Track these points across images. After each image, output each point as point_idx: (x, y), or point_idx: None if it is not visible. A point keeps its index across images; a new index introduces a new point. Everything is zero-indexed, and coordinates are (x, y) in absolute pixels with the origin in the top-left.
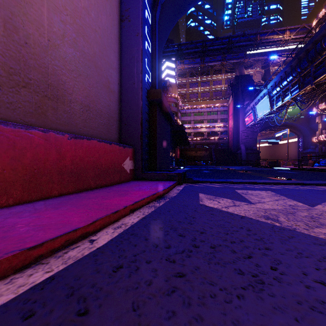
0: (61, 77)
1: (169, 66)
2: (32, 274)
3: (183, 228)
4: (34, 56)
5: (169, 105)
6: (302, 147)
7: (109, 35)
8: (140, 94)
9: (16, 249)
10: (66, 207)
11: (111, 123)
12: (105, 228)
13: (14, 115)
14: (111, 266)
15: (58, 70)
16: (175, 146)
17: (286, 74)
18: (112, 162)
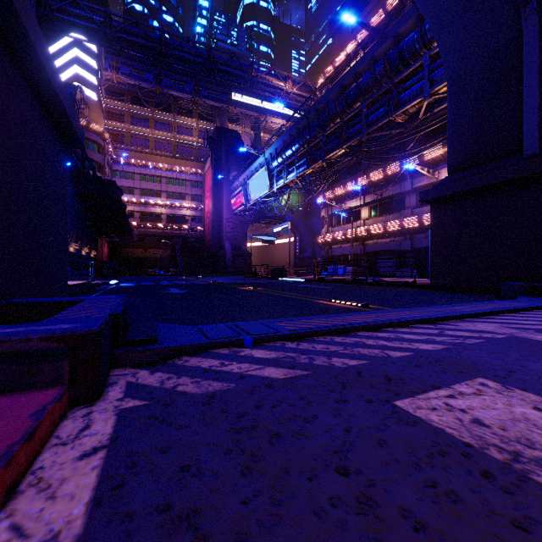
0: None
1: (82, 61)
2: None
3: None
4: None
5: None
6: (299, 250)
7: None
8: None
9: None
10: None
11: None
12: None
13: None
14: None
15: None
16: (98, 236)
17: (291, 139)
18: None
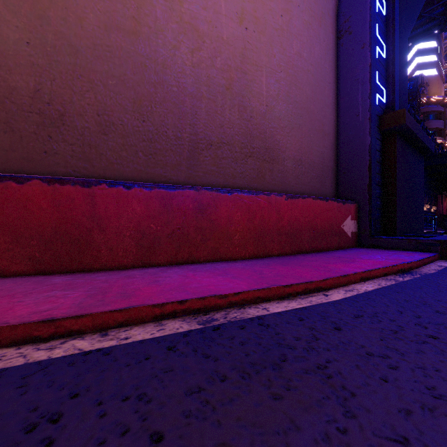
0: (276, 137)
1: (422, 50)
2: (290, 303)
3: (443, 307)
4: (256, 126)
5: (422, 121)
6: None
7: (323, 67)
8: (368, 127)
9: (276, 284)
10: (291, 265)
11: (325, 173)
12: (335, 289)
13: (243, 183)
14: (351, 313)
15: (274, 131)
16: (437, 193)
17: None
18: (329, 223)
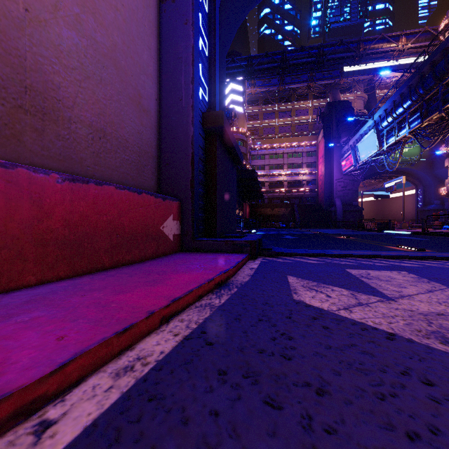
0: (52, 77)
1: (234, 90)
2: None
3: (273, 375)
4: None
5: None
6: (422, 203)
7: (141, 21)
8: (191, 116)
9: None
10: (30, 315)
11: (144, 160)
12: (94, 375)
13: None
14: None
15: (46, 64)
16: (243, 202)
17: (401, 98)
18: (143, 224)
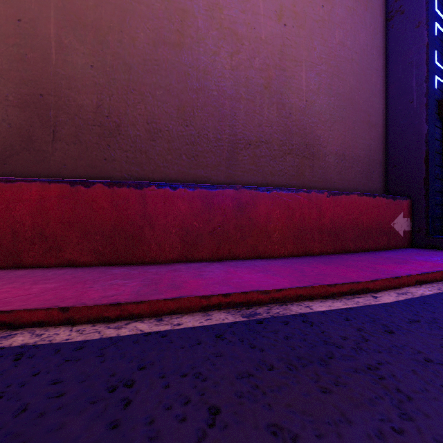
0: (317, 132)
1: None
2: (334, 303)
3: None
4: (295, 122)
5: None
6: None
7: (369, 53)
8: (424, 115)
9: (319, 283)
10: (334, 265)
11: (372, 168)
12: (384, 291)
13: (282, 181)
14: (405, 317)
15: (314, 126)
16: None
17: None
18: (377, 221)
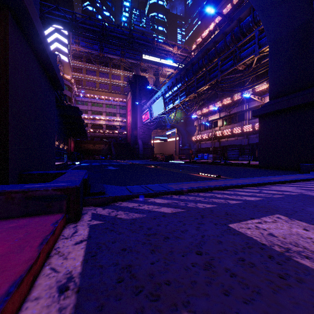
0: None
1: (60, 40)
2: None
3: None
4: None
5: None
6: (181, 145)
7: None
8: None
9: None
10: None
11: None
12: None
13: None
14: None
15: None
16: (68, 137)
17: (176, 81)
18: None
